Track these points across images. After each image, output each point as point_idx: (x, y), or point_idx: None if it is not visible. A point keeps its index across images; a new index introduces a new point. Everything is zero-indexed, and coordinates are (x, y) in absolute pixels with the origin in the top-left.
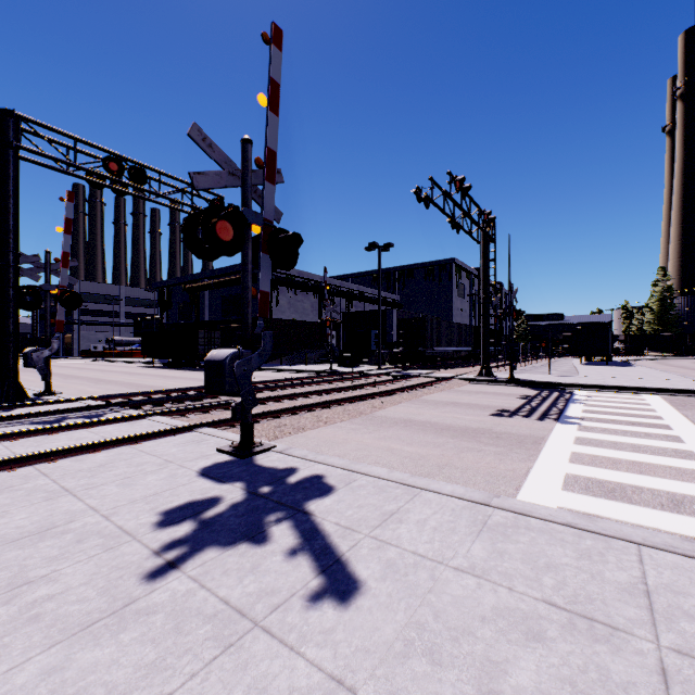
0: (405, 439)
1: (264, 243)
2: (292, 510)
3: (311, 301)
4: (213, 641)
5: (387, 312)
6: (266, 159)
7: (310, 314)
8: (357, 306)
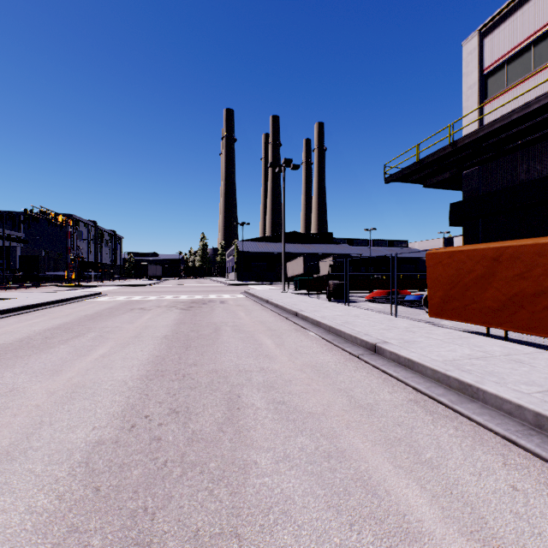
0: None
1: None
2: None
3: None
4: None
5: (11, 248)
6: None
7: None
8: None
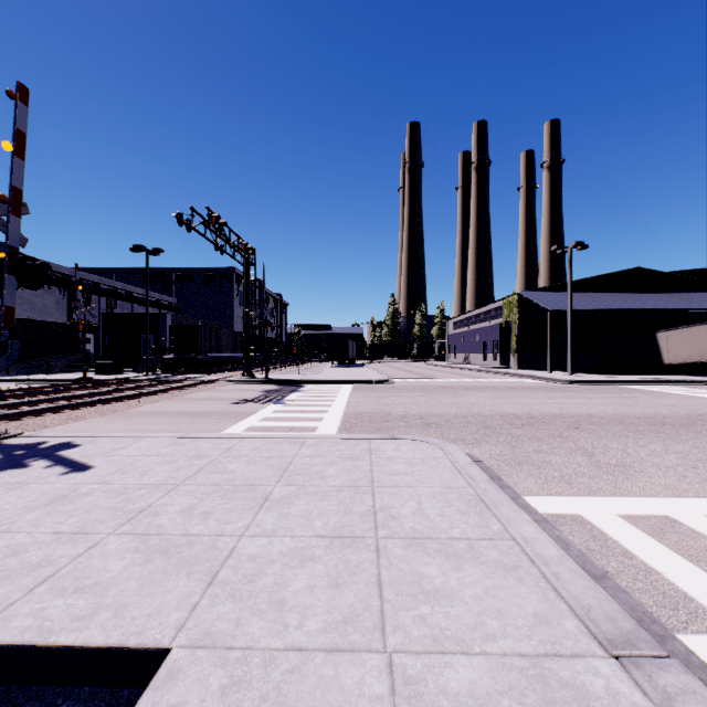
0: (152, 422)
1: (9, 266)
2: (47, 456)
3: (56, 297)
4: (5, 490)
5: (160, 316)
6: (12, 196)
7: (54, 313)
8: (124, 307)
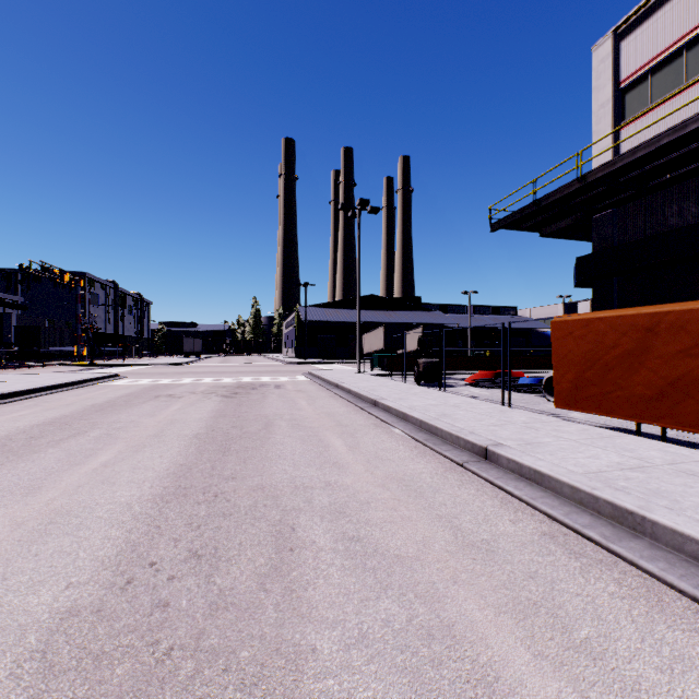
0: None
1: None
2: None
3: None
4: None
5: (5, 315)
6: None
7: None
8: None
